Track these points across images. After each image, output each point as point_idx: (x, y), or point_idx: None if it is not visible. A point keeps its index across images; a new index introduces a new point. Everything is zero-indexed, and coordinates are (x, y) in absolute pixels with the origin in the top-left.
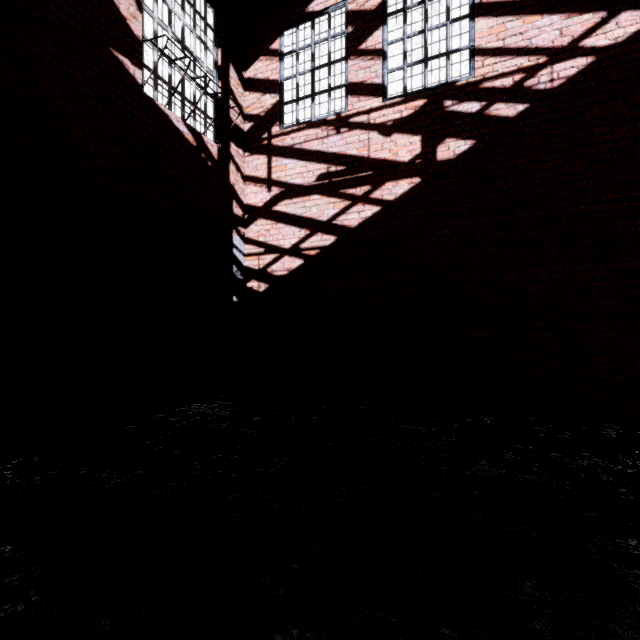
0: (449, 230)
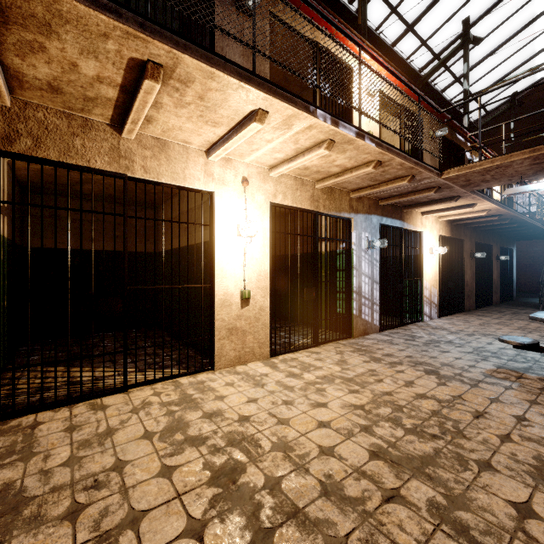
0: (537, 249)
